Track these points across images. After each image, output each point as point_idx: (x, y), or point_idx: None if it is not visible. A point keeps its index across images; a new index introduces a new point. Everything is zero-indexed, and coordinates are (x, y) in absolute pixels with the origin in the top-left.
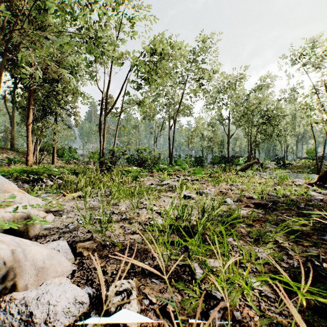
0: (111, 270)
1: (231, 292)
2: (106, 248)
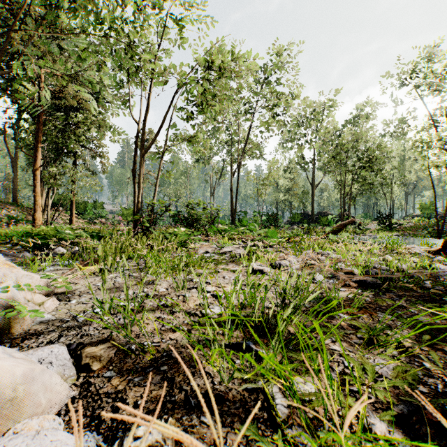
0: (134, 397)
1: (338, 443)
2: (130, 356)
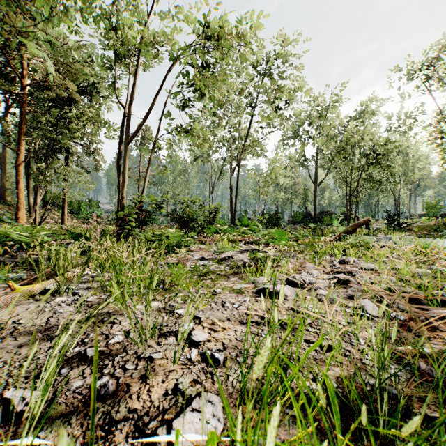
0: None
1: None
2: None
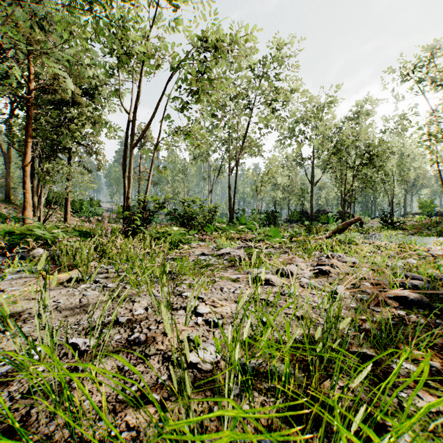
0: None
1: None
2: None
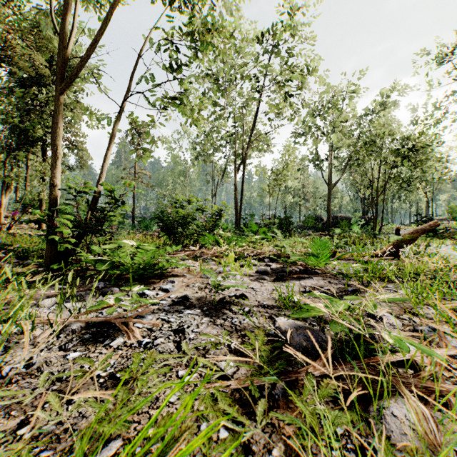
0: None
1: None
2: None
